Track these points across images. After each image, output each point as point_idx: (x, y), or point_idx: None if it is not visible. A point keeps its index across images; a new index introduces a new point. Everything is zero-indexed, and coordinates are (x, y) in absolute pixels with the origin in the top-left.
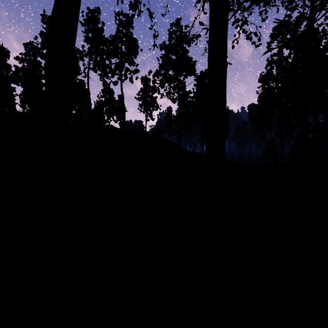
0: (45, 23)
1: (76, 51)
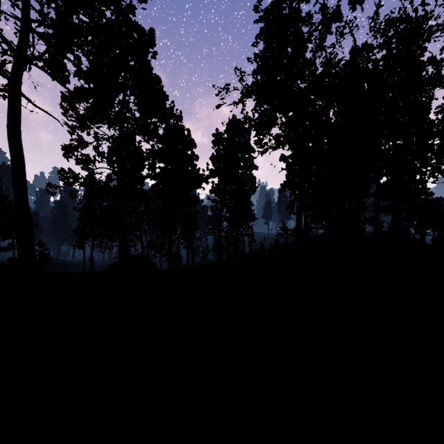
0: None
1: None
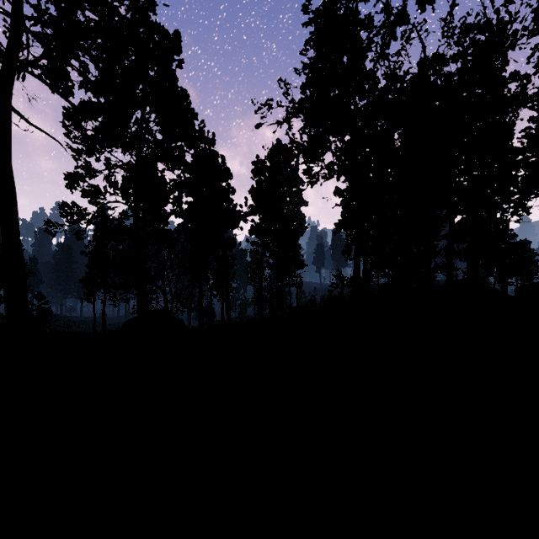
0: None
1: None
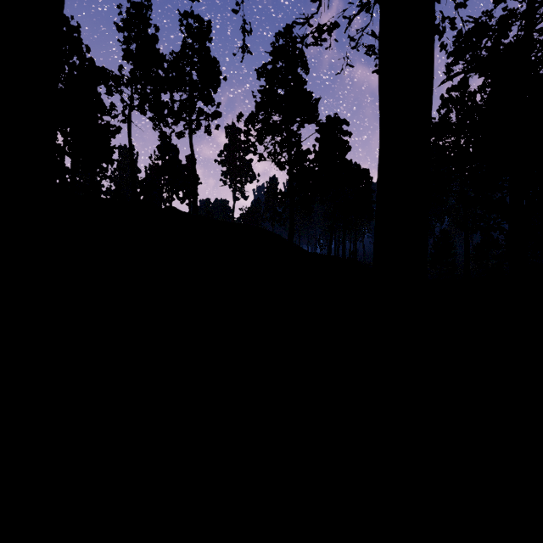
0: None
1: (108, 75)
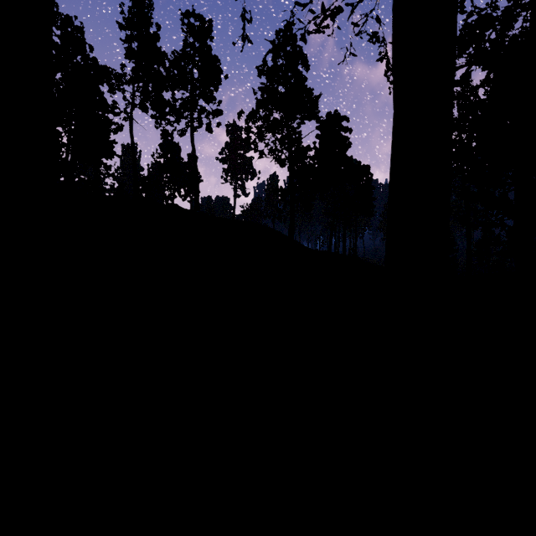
0: (59, 27)
1: (110, 74)
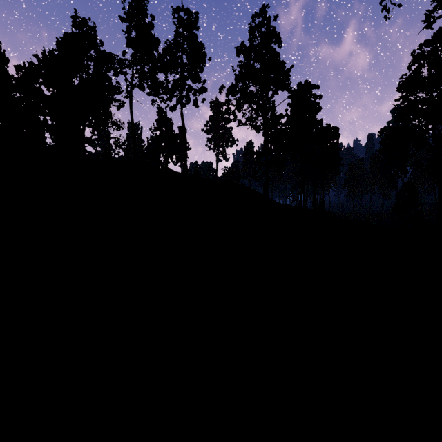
0: (77, 28)
1: (113, 59)
